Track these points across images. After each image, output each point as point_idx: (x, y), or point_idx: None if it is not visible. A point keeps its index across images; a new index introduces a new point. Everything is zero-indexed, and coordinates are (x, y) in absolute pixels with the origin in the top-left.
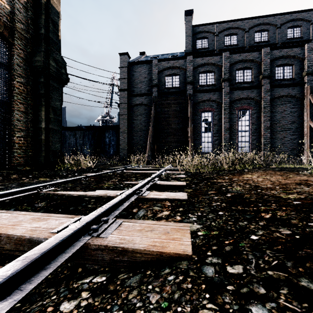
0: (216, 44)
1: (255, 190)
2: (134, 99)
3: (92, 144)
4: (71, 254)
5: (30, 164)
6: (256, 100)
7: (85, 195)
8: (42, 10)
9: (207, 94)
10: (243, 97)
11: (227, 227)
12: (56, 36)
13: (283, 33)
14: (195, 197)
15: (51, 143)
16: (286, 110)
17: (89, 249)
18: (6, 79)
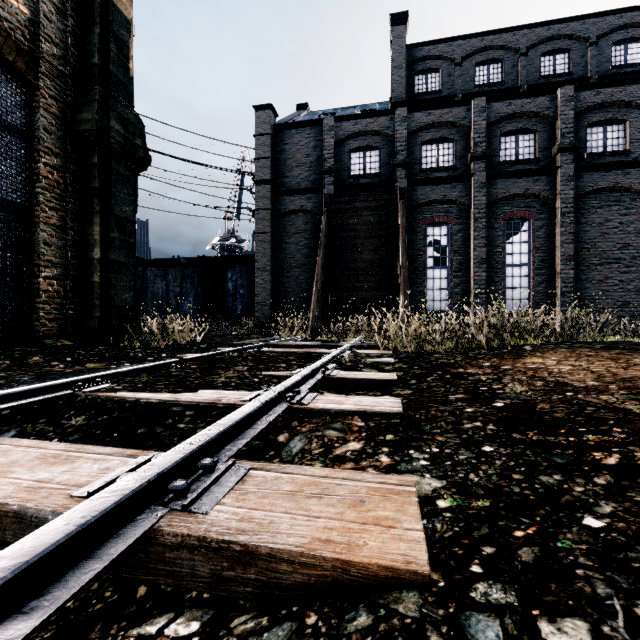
0: (458, 83)
1: (558, 392)
2: (286, 200)
3: (199, 294)
4: (106, 562)
5: (71, 333)
6: (544, 200)
7: (174, 402)
8: (96, 16)
9: (439, 187)
10: (517, 192)
11: (512, 488)
12: (124, 71)
13: (604, 55)
14: (420, 408)
15: (114, 291)
16: (610, 220)
17: (160, 544)
18: (21, 160)
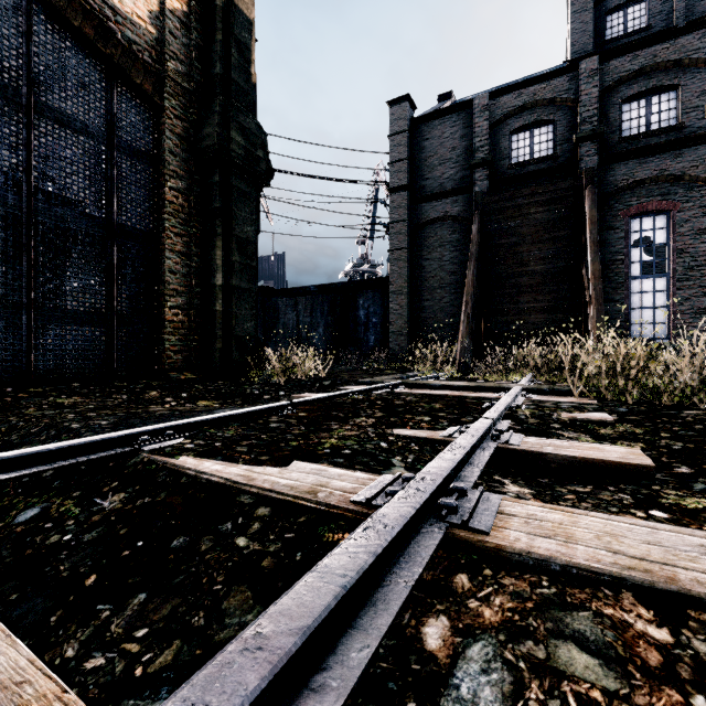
0: (680, 8)
1: None
2: (426, 207)
3: (329, 324)
4: None
5: (195, 366)
6: None
7: (243, 487)
8: (217, 22)
9: (651, 159)
10: None
11: None
12: (245, 77)
13: None
14: None
15: (235, 320)
16: None
17: None
18: (149, 186)
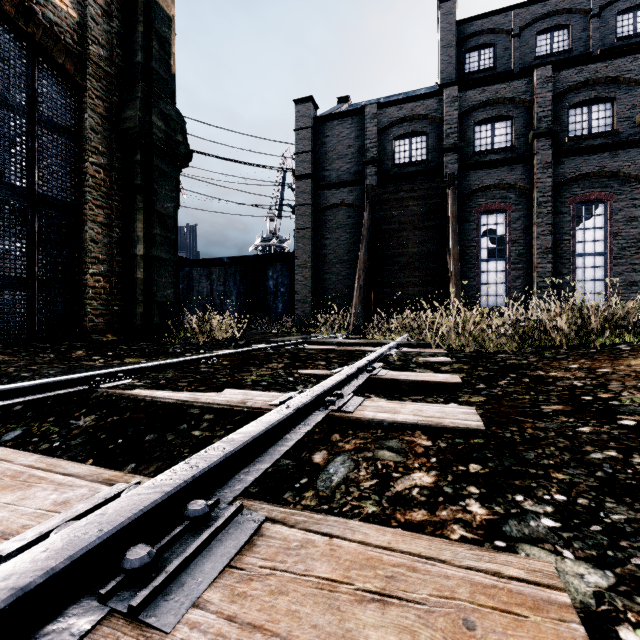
0: (516, 57)
1: None
2: (326, 194)
3: (241, 293)
4: None
5: (116, 329)
6: (625, 178)
7: (192, 403)
8: (139, 15)
9: (494, 171)
10: (590, 171)
11: None
12: (166, 68)
13: None
14: (507, 422)
15: (156, 287)
16: None
17: None
18: (70, 160)
